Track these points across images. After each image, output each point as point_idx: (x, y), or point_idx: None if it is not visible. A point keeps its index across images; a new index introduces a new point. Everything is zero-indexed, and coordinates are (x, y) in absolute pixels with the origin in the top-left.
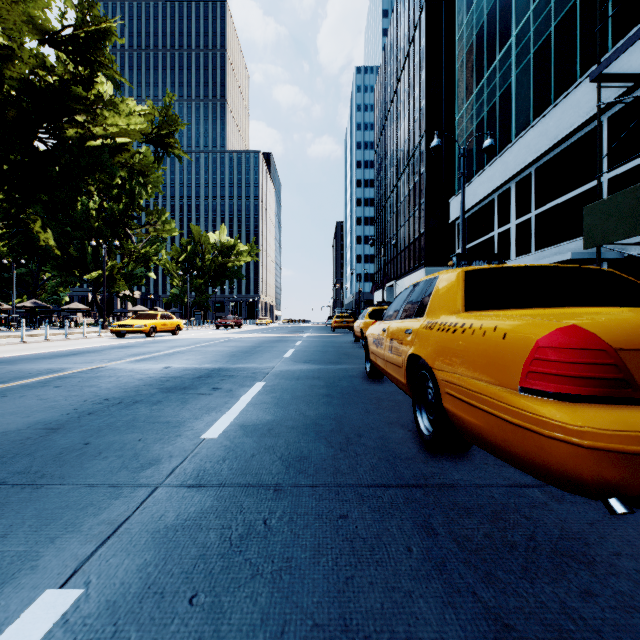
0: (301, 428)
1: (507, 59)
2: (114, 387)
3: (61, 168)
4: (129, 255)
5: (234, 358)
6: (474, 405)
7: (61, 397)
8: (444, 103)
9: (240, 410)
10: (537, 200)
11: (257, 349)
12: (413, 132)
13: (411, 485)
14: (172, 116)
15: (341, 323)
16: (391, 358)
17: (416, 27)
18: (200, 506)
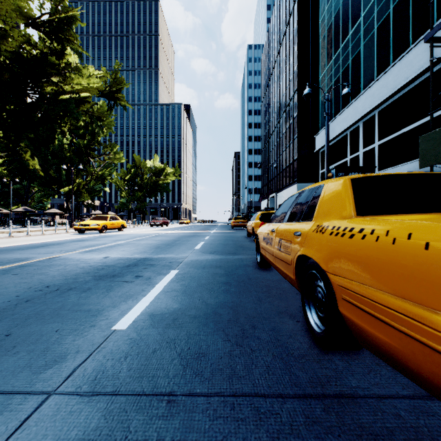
0: (202, 318)
1: (357, 33)
2: (59, 275)
3: (41, 114)
4: (91, 175)
5: (158, 249)
6: (385, 321)
7: (12, 284)
8: (311, 67)
9: (153, 298)
10: (379, 134)
11: (176, 242)
12: (288, 88)
13: (309, 395)
14: (120, 78)
15: (238, 223)
16: (280, 255)
17: (291, 14)
18: (84, 427)
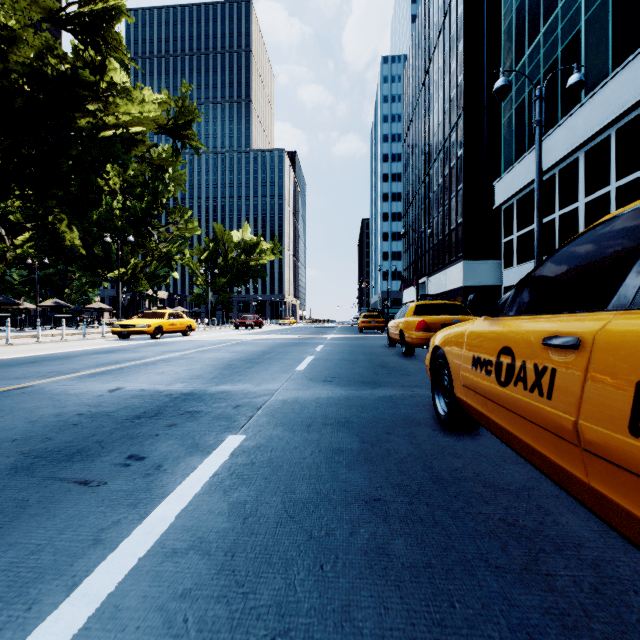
0: None
1: (573, 3)
2: None
3: (73, 160)
4: (152, 254)
5: (227, 371)
6: None
7: None
8: (485, 75)
9: (90, 612)
10: (619, 169)
11: (266, 356)
12: (448, 112)
13: None
14: (190, 106)
15: (369, 323)
16: None
17: None
18: None
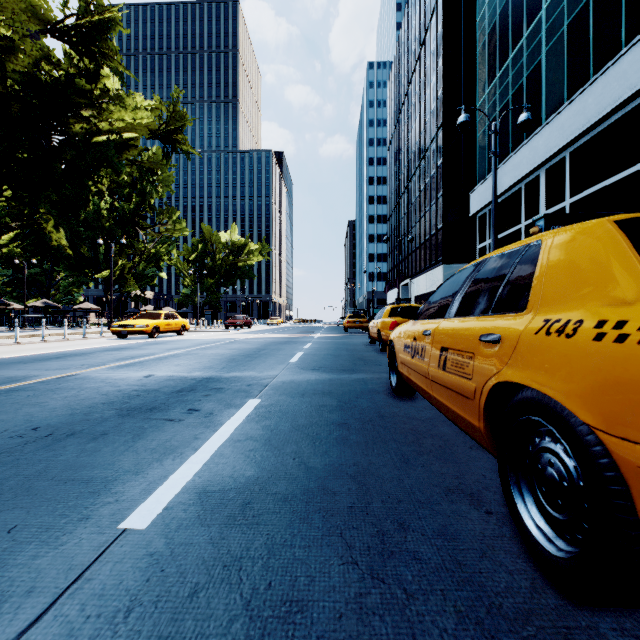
0: (299, 501)
1: (536, 35)
2: (62, 406)
3: (67, 164)
4: (140, 255)
5: (232, 363)
6: None
7: None
8: (463, 91)
9: (210, 454)
10: (572, 187)
11: (261, 352)
12: (429, 123)
13: None
14: (180, 111)
15: (354, 323)
16: (444, 379)
17: (433, 13)
18: None
